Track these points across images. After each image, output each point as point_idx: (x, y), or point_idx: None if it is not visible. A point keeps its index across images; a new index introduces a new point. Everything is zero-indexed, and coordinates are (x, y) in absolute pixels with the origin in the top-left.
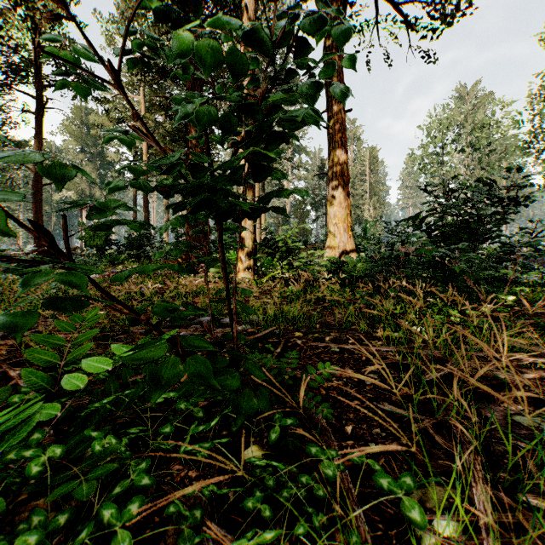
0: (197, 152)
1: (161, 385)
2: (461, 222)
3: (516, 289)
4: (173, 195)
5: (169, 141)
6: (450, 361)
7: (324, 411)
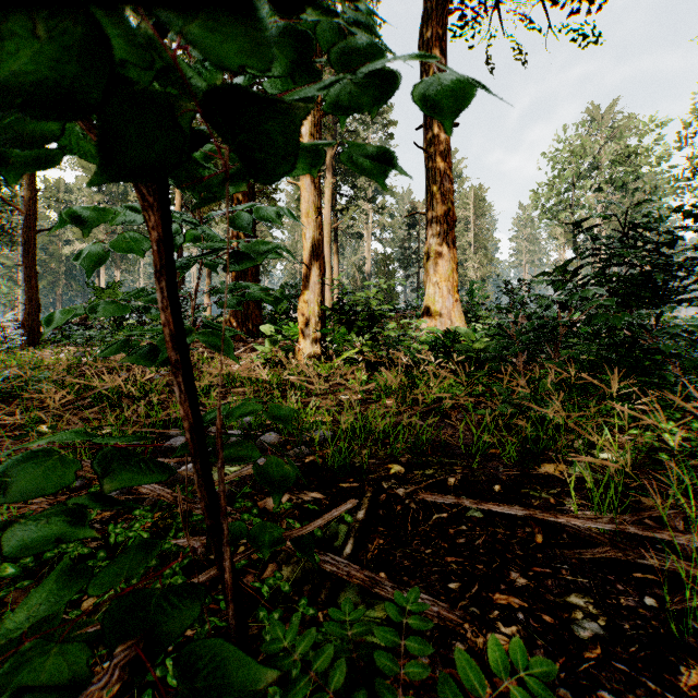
0: None
1: None
2: (636, 276)
3: None
4: None
5: None
6: None
7: None
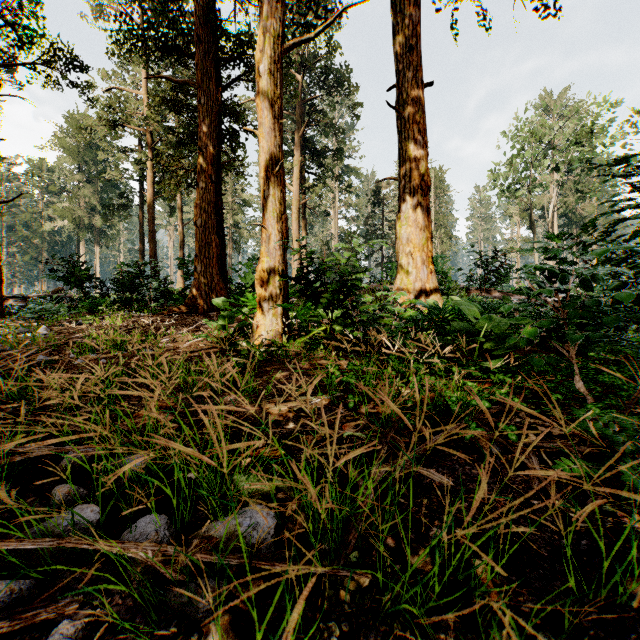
0: (208, 153)
1: None
2: None
3: None
4: None
5: (175, 146)
6: None
7: None
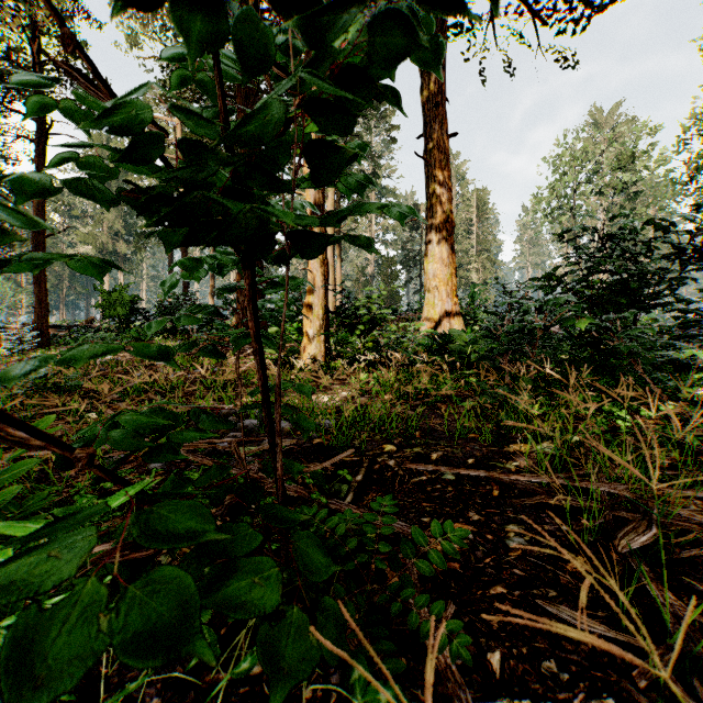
0: None
1: (25, 692)
2: (615, 282)
3: (694, 377)
4: (158, 211)
5: None
6: (653, 508)
7: (452, 645)
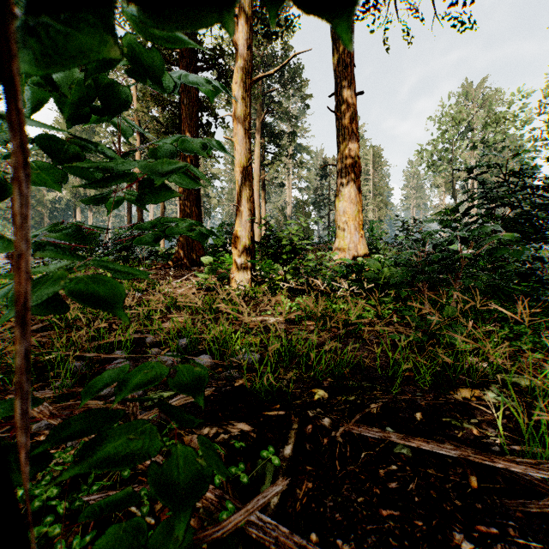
0: None
1: None
2: (519, 215)
3: None
4: None
5: (161, 134)
6: None
7: None
